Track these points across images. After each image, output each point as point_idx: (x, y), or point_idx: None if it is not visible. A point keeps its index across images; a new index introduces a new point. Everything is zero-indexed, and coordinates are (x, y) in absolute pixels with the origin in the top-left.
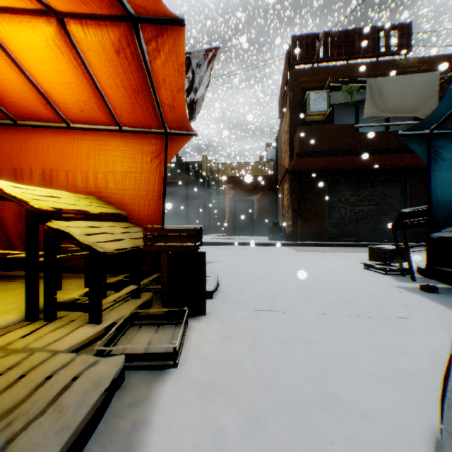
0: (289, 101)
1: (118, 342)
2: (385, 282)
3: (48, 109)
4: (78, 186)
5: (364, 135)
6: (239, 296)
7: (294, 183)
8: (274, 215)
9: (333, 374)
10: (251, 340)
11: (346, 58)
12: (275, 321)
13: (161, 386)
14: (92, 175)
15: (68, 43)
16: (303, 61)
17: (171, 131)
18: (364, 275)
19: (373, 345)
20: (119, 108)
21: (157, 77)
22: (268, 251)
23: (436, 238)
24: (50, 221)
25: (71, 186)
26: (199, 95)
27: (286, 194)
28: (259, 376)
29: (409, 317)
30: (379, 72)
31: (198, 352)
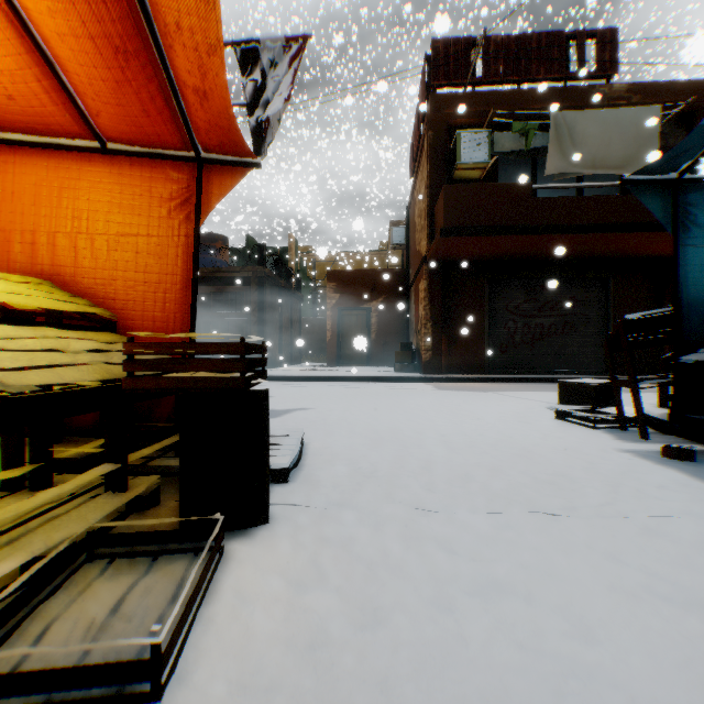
0: (427, 145)
1: (34, 612)
2: (599, 441)
3: None
4: (16, 259)
5: (547, 203)
6: (341, 476)
7: (436, 280)
8: (403, 332)
9: (565, 695)
10: (360, 590)
11: (518, 79)
12: (413, 534)
13: None
14: (45, 239)
15: None
16: (450, 82)
17: (208, 155)
18: (559, 430)
19: (627, 590)
20: (92, 95)
21: (162, 18)
22: (393, 391)
23: (689, 364)
24: None
25: (1, 259)
26: (273, 114)
27: (423, 298)
28: None
29: (671, 515)
30: (569, 104)
31: (230, 633)
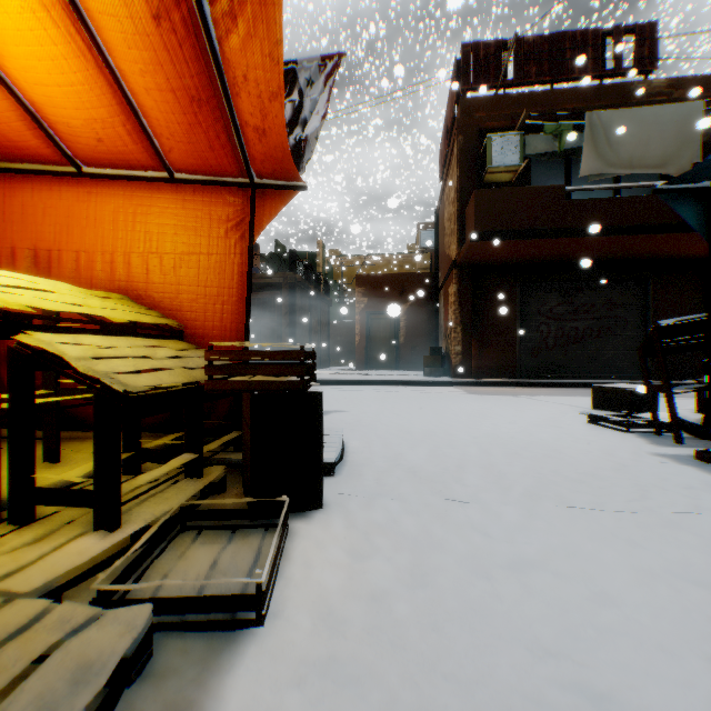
0: (457, 150)
1: (151, 565)
2: (632, 445)
3: (40, 137)
4: (98, 277)
5: (581, 205)
6: (382, 471)
7: (466, 284)
8: (432, 336)
9: (583, 639)
10: (408, 561)
11: (550, 80)
12: (451, 520)
13: (227, 673)
14: (121, 258)
15: (65, 0)
16: (480, 85)
17: (261, 180)
18: (591, 434)
19: (645, 570)
20: (167, 135)
21: (232, 72)
22: (424, 394)
23: None
24: (26, 333)
25: (85, 277)
26: (311, 131)
27: (452, 302)
28: (433, 646)
29: (696, 511)
30: (604, 103)
31: (306, 586)
